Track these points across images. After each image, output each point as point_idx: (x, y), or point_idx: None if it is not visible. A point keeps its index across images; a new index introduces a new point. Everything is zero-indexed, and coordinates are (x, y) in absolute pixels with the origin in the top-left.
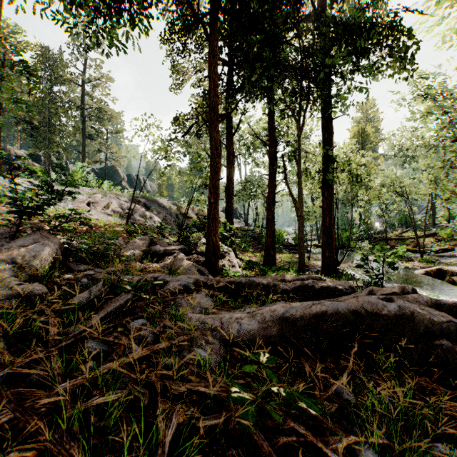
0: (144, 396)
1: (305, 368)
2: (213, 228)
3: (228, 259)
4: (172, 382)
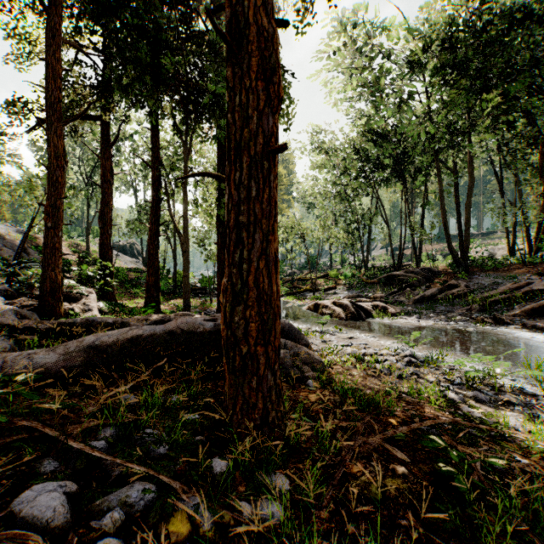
0: None
1: (95, 386)
2: (51, 261)
3: (83, 302)
4: None
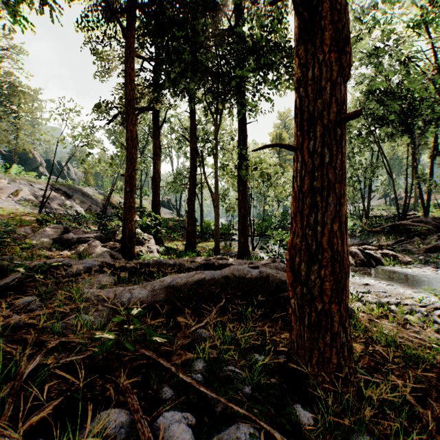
0: (17, 350)
1: (178, 320)
2: (129, 216)
3: (147, 246)
4: (48, 338)
